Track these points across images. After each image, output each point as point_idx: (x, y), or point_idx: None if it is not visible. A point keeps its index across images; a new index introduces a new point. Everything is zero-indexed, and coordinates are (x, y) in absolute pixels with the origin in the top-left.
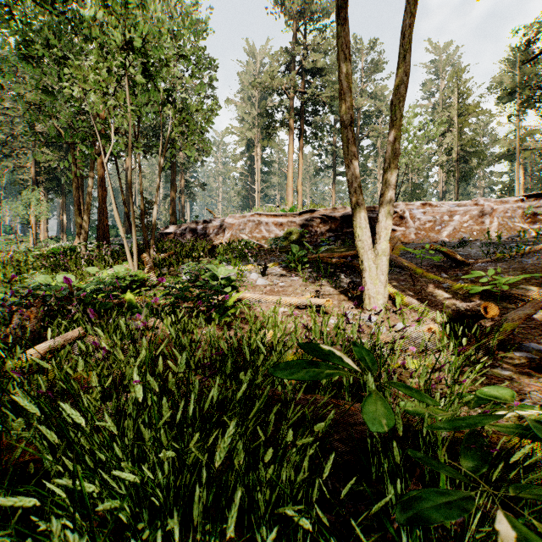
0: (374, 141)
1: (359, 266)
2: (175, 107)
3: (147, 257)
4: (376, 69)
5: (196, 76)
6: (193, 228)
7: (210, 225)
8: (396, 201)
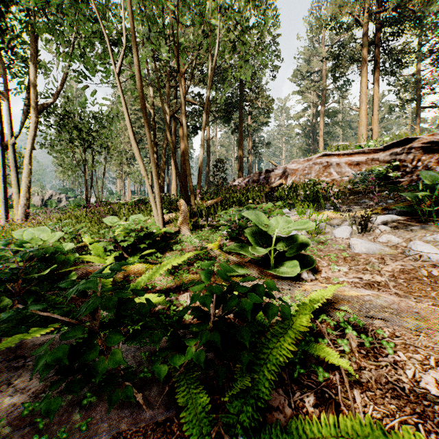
0: None
1: None
2: (220, 8)
3: (184, 203)
4: None
5: None
6: (255, 178)
7: (272, 174)
8: None
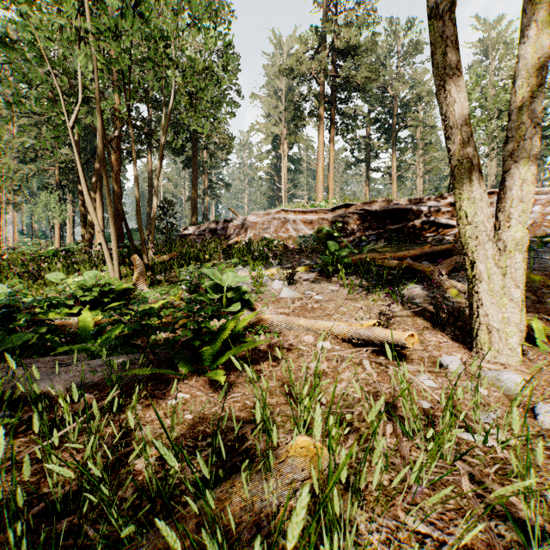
0: (413, 131)
1: (431, 270)
2: (177, 66)
3: (138, 258)
4: (417, 49)
5: (206, 31)
6: (213, 228)
7: (231, 225)
8: (451, 192)
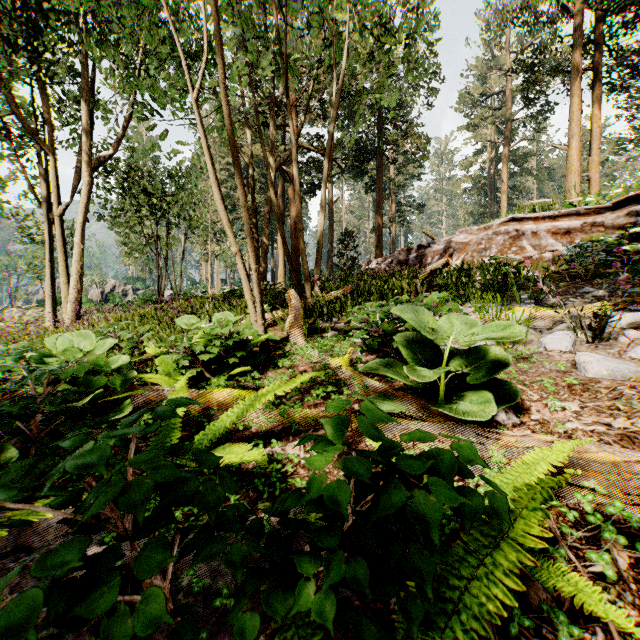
0: None
1: None
2: None
3: (295, 295)
4: None
5: None
6: (402, 258)
7: (427, 251)
8: None
